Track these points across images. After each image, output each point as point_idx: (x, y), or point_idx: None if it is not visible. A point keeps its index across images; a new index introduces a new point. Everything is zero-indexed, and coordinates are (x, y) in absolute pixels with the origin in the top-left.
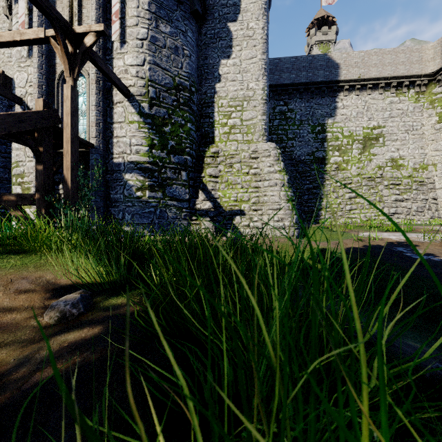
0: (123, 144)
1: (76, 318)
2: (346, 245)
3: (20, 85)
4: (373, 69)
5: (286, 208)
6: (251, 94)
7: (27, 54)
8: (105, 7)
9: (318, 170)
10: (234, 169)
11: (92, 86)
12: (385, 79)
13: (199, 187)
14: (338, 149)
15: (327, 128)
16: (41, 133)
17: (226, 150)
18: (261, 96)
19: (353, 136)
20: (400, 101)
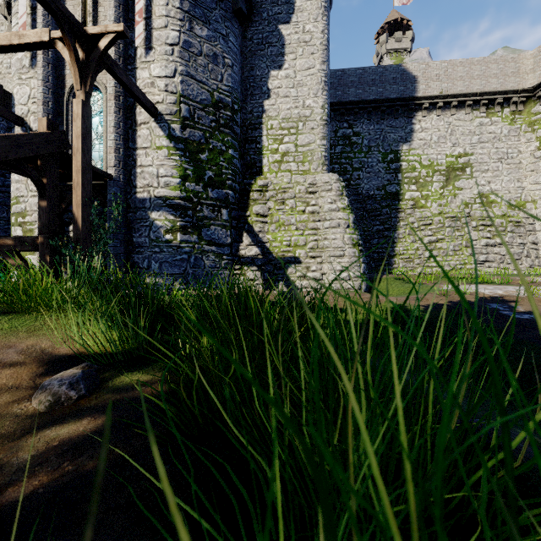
0: (148, 175)
1: (74, 403)
2: (427, 301)
3: (21, 102)
4: (458, 83)
5: (351, 255)
6: (308, 113)
7: (29, 64)
8: (126, 5)
9: (390, 208)
10: (287, 206)
11: (111, 103)
12: (473, 96)
13: (243, 229)
14: (415, 182)
15: (401, 155)
16: (45, 161)
17: (276, 183)
18: (320, 116)
19: (433, 166)
20: (492, 122)
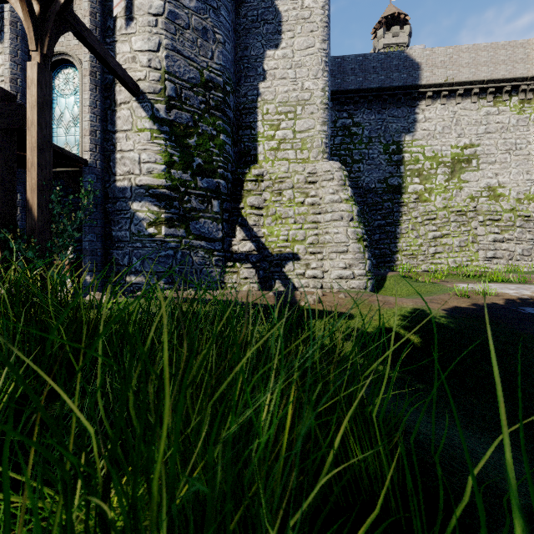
0: (129, 161)
1: None
2: (446, 303)
3: None
4: (464, 70)
5: (356, 251)
6: (307, 96)
7: None
8: None
9: (392, 202)
10: (284, 198)
11: (86, 79)
12: (479, 83)
13: (236, 222)
14: (418, 174)
15: (403, 147)
16: None
17: (273, 172)
18: (320, 99)
19: (438, 157)
20: (500, 111)
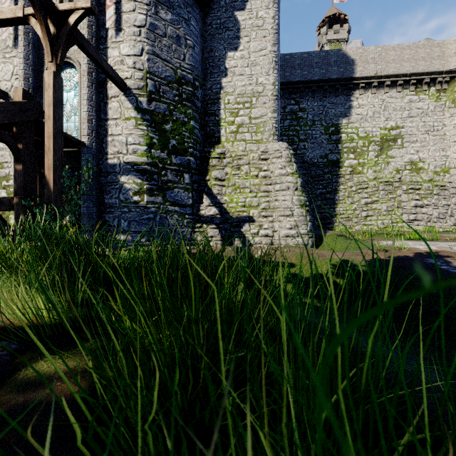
0: (118, 143)
1: None
2: (369, 256)
3: (5, 78)
4: (391, 65)
5: (299, 215)
6: (261, 89)
7: (12, 44)
8: None
9: (331, 174)
10: (242, 171)
11: (84, 78)
12: (403, 76)
13: (203, 191)
14: (353, 151)
15: (341, 128)
16: (20, 128)
17: (233, 151)
18: (271, 91)
19: (369, 137)
20: (420, 99)
